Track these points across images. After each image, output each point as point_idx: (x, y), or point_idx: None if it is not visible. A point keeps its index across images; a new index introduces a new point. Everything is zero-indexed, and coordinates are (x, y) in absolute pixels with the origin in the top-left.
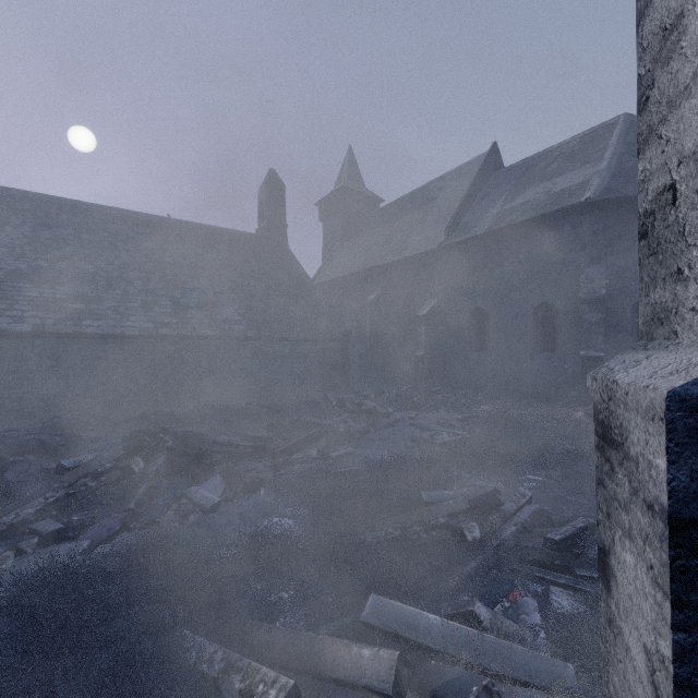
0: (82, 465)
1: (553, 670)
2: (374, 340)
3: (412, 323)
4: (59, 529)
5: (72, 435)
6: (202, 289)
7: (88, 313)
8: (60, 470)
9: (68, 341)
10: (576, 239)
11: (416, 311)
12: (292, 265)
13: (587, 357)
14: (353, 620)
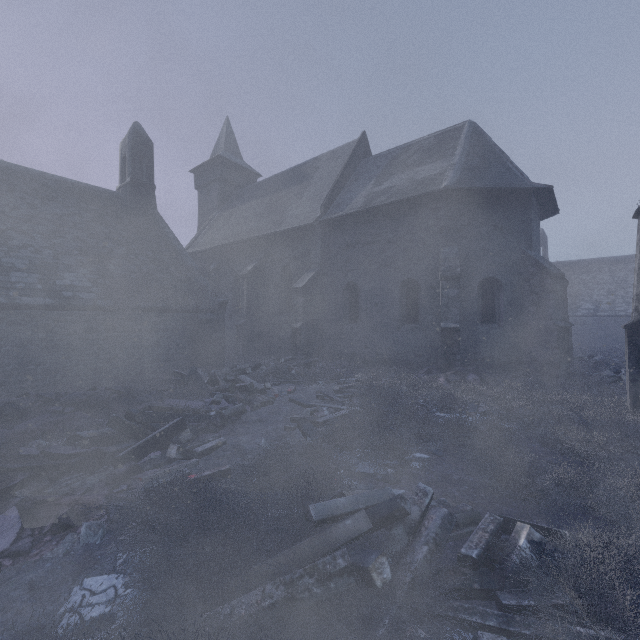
0: None
1: None
2: (252, 312)
3: (290, 295)
4: None
5: None
6: (36, 247)
7: None
8: None
9: None
10: (435, 222)
11: (293, 283)
12: (161, 229)
13: (446, 328)
14: None
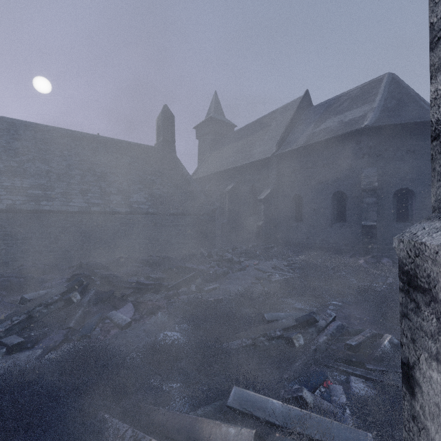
0: (38, 297)
1: (358, 438)
2: (231, 215)
3: (255, 204)
4: (21, 342)
5: (32, 277)
6: (120, 181)
7: (44, 197)
8: (23, 301)
9: (30, 215)
10: (358, 151)
11: (257, 196)
12: (179, 166)
13: (366, 225)
14: (222, 403)
